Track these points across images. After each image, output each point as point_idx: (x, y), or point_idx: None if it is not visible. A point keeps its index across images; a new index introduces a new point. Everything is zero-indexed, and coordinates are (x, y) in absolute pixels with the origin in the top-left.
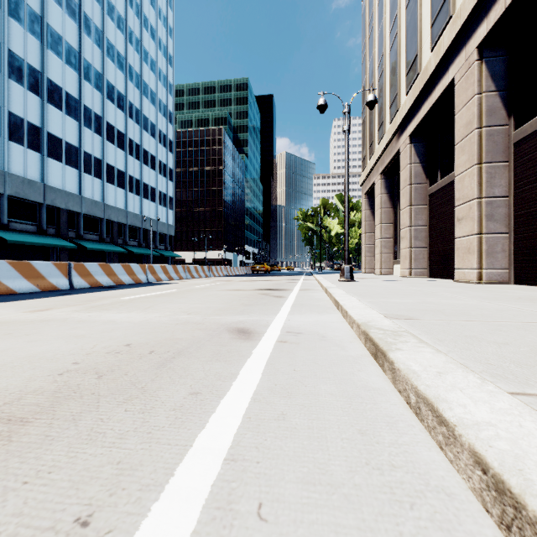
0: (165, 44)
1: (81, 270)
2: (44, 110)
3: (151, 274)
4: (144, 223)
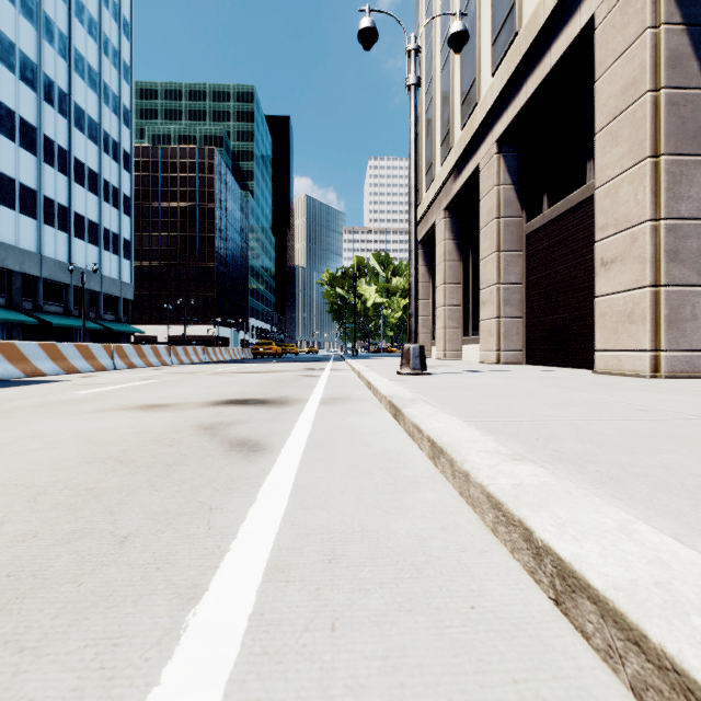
0: (117, 1)
1: None
2: None
3: (9, 362)
4: (76, 277)
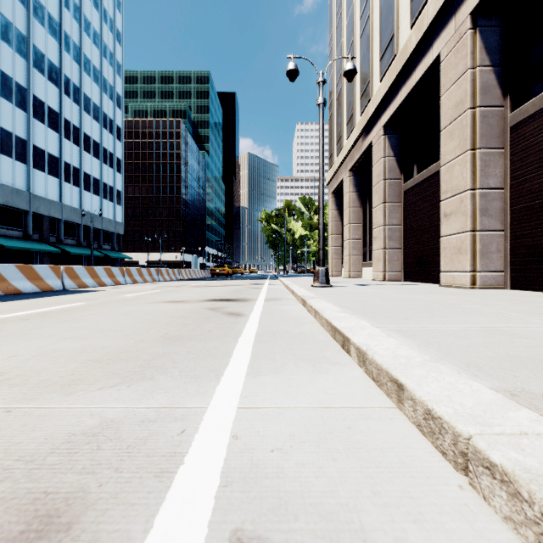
0: (112, 17)
1: None
2: None
3: (70, 279)
4: (85, 219)
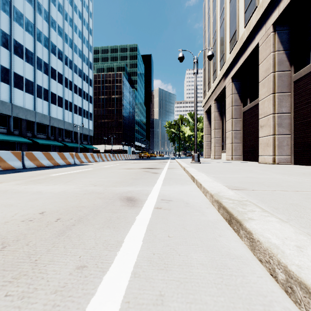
0: (87, 22)
1: (31, 156)
2: (12, 58)
3: (77, 159)
4: (75, 128)
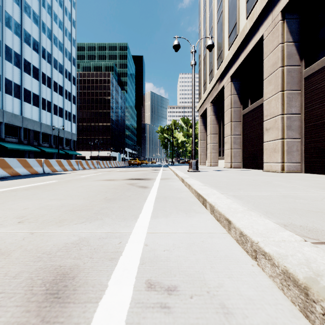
0: (70, 12)
1: None
2: None
3: (47, 167)
4: (54, 131)
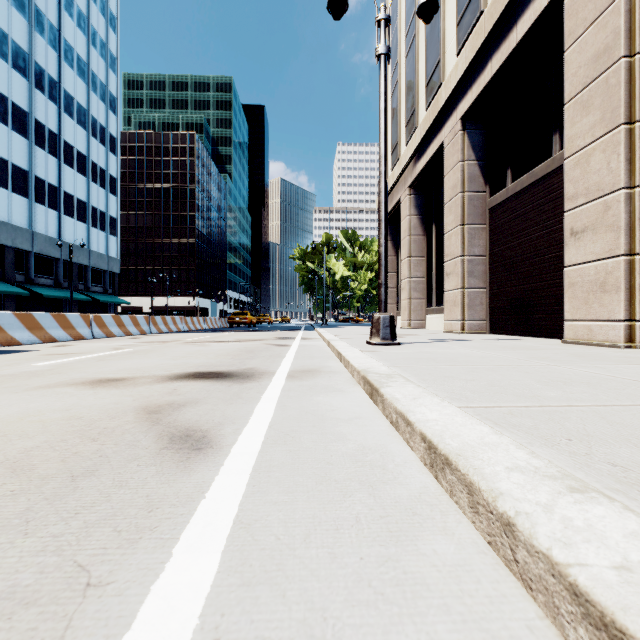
0: None
1: None
2: None
3: None
4: (66, 252)
